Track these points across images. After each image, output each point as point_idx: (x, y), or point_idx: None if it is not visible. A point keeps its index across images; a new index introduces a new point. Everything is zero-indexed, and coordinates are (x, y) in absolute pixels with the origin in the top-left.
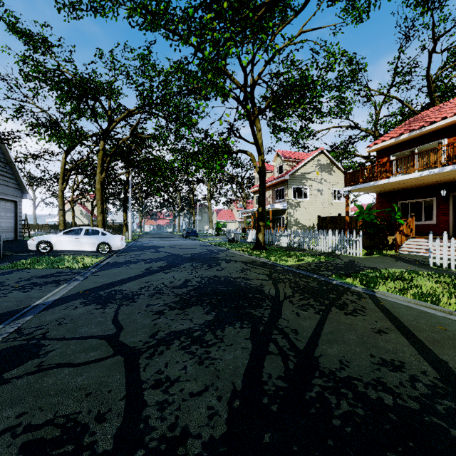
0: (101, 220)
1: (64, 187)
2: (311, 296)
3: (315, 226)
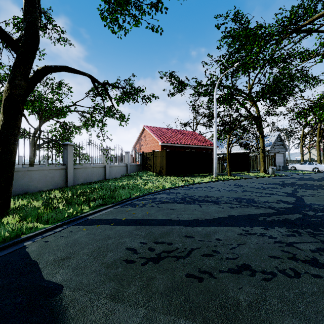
0: (318, 158)
1: (302, 143)
2: None
3: None
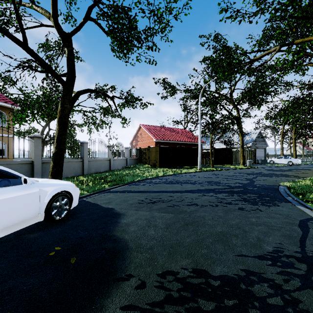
0: (294, 153)
1: (282, 140)
2: None
3: None
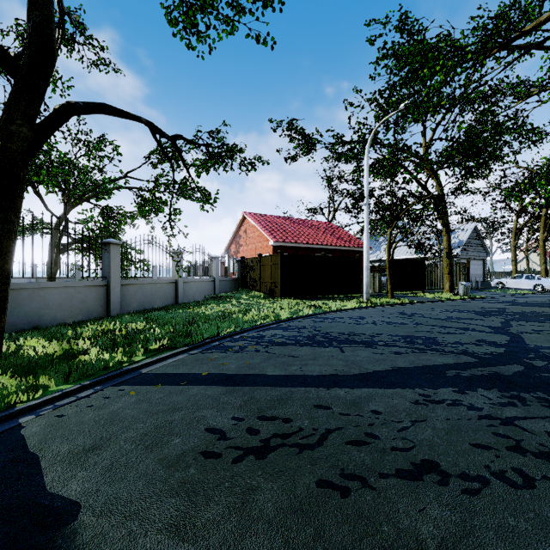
0: (543, 269)
1: (515, 243)
2: None
3: None
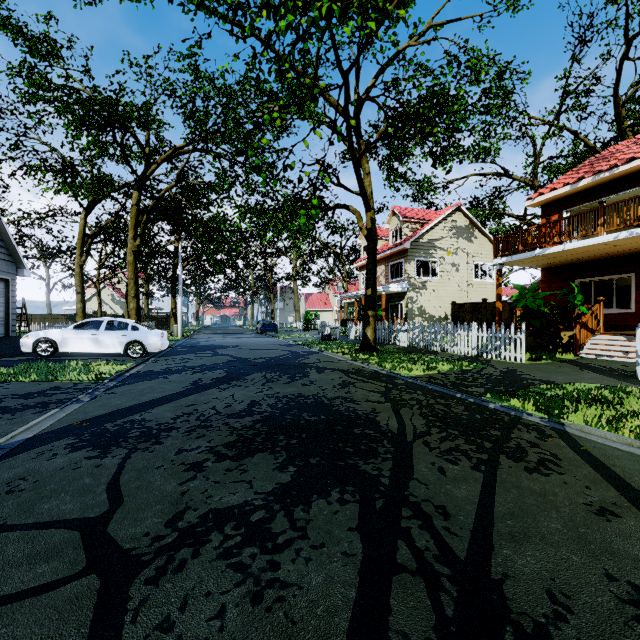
0: (135, 308)
1: (83, 261)
2: (459, 432)
3: (449, 318)
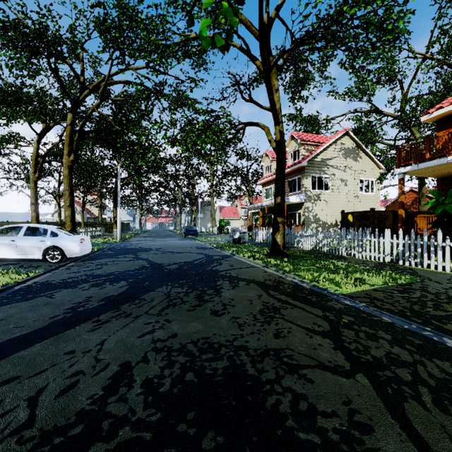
0: (69, 216)
1: (36, 177)
2: None
3: (339, 224)
